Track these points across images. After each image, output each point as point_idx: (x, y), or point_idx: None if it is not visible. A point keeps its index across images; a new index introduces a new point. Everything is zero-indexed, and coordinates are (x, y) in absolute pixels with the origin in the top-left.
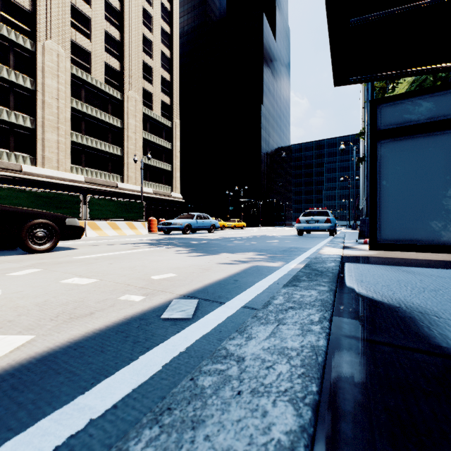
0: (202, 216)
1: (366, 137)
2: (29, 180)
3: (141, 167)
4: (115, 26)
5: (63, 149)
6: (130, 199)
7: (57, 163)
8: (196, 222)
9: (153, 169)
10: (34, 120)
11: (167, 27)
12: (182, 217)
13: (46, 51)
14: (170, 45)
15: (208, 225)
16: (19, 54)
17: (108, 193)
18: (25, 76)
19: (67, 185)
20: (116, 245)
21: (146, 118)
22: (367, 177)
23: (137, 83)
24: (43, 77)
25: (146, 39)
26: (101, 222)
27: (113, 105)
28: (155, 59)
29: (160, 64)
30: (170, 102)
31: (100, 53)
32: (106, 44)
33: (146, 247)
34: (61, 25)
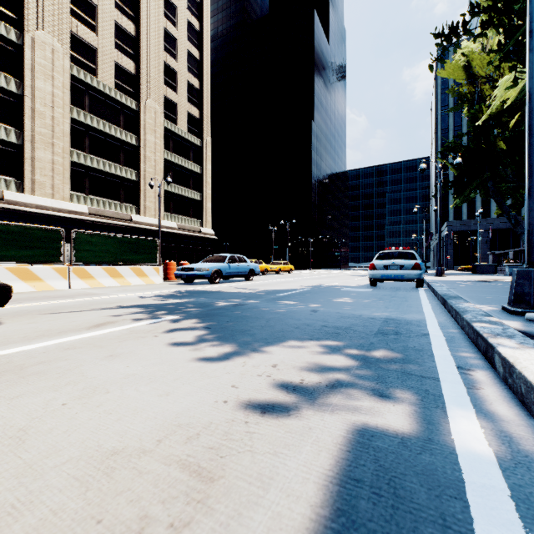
0: (237, 259)
1: (529, 120)
2: (14, 211)
3: (159, 194)
4: (128, 17)
5: (59, 172)
6: (148, 235)
7: (52, 190)
8: (229, 266)
9: (178, 198)
10: (21, 134)
11: (195, 22)
12: (210, 260)
13: (36, 45)
14: (199, 44)
15: (244, 271)
16: (0, 48)
17: (119, 228)
18: (9, 76)
19: (65, 218)
20: (84, 313)
21: (168, 134)
22: (531, 194)
23: (156, 90)
24: (32, 78)
25: (169, 36)
26: (94, 267)
27: (127, 117)
28: (180, 61)
29: (186, 67)
30: (199, 115)
31: (109, 50)
32: (116, 39)
33: (129, 320)
34: (57, 12)
